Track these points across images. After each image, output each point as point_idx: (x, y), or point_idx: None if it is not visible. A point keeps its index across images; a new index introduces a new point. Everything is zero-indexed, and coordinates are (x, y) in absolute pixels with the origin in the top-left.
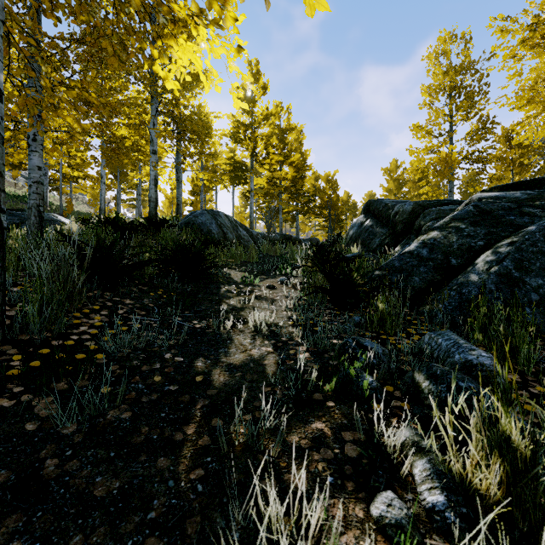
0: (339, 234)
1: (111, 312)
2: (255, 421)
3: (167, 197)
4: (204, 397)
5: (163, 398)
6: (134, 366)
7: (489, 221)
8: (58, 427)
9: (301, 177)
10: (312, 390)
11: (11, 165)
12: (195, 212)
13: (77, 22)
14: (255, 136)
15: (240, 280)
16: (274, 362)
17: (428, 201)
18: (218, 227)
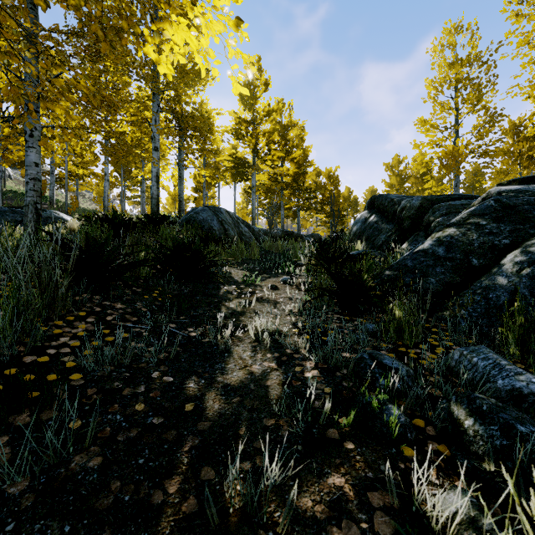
0: (342, 230)
1: (98, 318)
2: (255, 473)
3: (170, 193)
4: (194, 433)
5: (143, 436)
6: (115, 389)
7: (514, 217)
8: (4, 484)
9: (302, 173)
10: (325, 424)
11: (19, 164)
12: (196, 208)
13: (70, 9)
14: (256, 133)
15: (241, 279)
16: (278, 382)
17: (437, 196)
18: (219, 224)
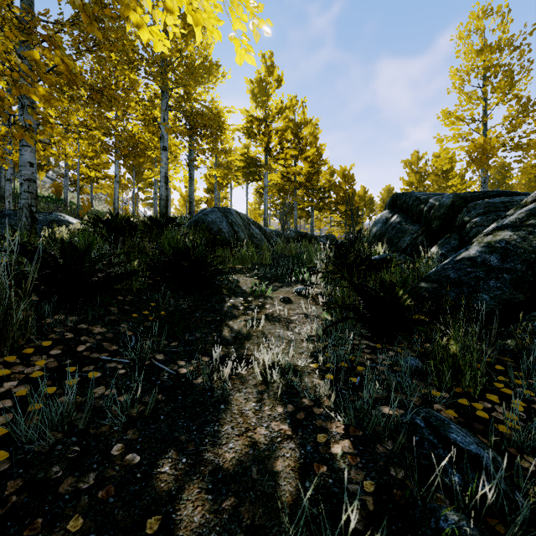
0: (359, 231)
1: (66, 349)
2: None
3: (182, 195)
4: None
5: None
6: (50, 480)
7: None
8: None
9: (316, 172)
10: None
11: None
12: (205, 210)
13: None
14: (268, 131)
15: (249, 290)
16: (293, 465)
17: (471, 193)
18: (229, 226)
